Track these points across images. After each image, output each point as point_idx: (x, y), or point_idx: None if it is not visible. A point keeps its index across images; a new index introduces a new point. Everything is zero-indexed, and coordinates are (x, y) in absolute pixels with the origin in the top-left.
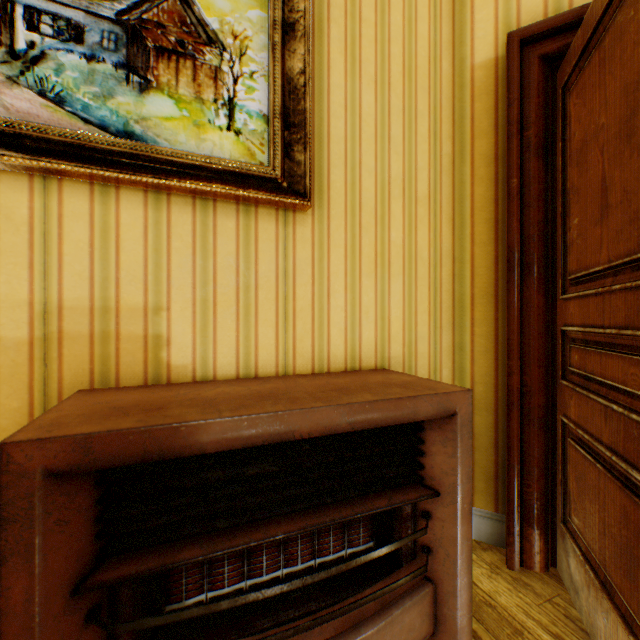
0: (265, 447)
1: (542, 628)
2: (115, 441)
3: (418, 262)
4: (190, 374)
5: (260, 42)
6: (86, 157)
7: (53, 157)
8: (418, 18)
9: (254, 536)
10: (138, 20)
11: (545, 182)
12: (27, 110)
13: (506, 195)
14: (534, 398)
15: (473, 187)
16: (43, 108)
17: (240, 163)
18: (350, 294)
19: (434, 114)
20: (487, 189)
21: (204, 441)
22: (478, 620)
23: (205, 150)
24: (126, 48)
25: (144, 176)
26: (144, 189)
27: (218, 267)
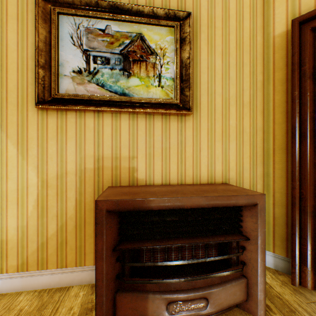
0: (173, 211)
1: (306, 312)
2: (125, 202)
3: (244, 134)
4: (144, 182)
5: (171, 49)
6: (110, 104)
7: (101, 106)
8: (244, 19)
9: (169, 243)
10: (127, 51)
11: (314, 92)
12: (93, 91)
13: (291, 100)
14: (307, 201)
15: (274, 96)
16: (98, 89)
17: (163, 99)
18: (210, 150)
19: (252, 63)
20: (282, 96)
21: (152, 205)
22: (271, 302)
23: (150, 96)
24: (123, 63)
25: (129, 109)
26: (128, 113)
27: (154, 141)
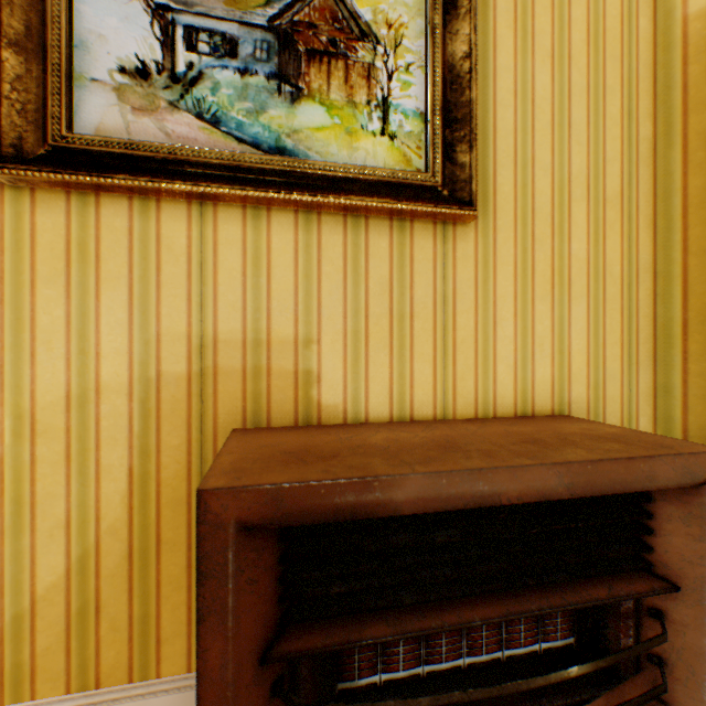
0: (453, 509)
1: None
2: (306, 494)
3: (606, 280)
4: (340, 415)
5: (416, 28)
6: (240, 179)
7: (211, 181)
8: None
9: (446, 618)
10: (289, 23)
11: None
12: (186, 135)
13: None
14: None
15: (686, 178)
16: (200, 131)
17: (396, 171)
18: (520, 322)
19: (628, 88)
20: None
21: (398, 500)
22: None
23: (357, 160)
24: (277, 56)
25: (298, 194)
26: (294, 209)
27: (370, 293)
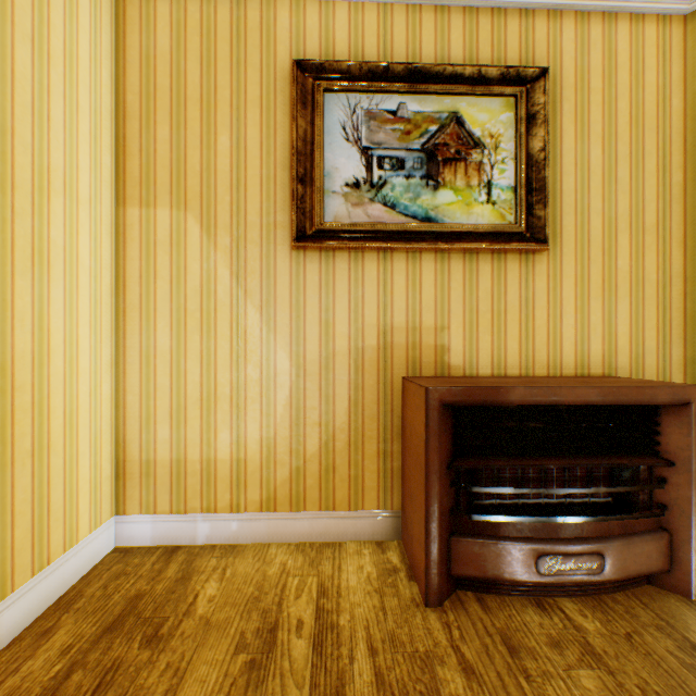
0: (537, 411)
1: None
2: (469, 392)
3: (645, 284)
4: (461, 371)
5: (508, 135)
6: (406, 237)
7: (392, 241)
8: (645, 69)
9: (534, 462)
10: (432, 146)
11: None
12: (377, 216)
13: None
14: None
15: None
16: (385, 213)
17: (496, 225)
18: (579, 314)
19: (662, 150)
20: None
21: (511, 398)
22: None
23: (471, 220)
24: (426, 165)
25: (439, 245)
26: (434, 252)
27: (479, 299)
